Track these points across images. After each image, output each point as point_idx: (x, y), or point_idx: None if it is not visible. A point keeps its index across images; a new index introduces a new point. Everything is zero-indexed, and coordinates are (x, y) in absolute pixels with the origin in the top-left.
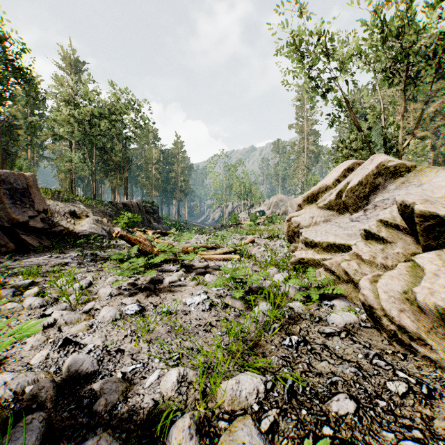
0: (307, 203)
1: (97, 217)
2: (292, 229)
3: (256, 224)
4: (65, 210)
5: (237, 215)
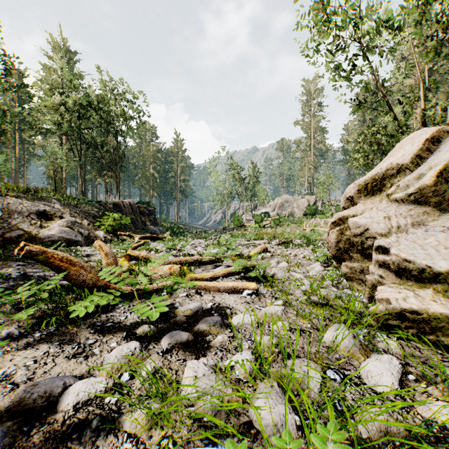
0: (365, 194)
1: (74, 219)
2: (347, 237)
3: (261, 226)
4: (30, 210)
5: (241, 217)
